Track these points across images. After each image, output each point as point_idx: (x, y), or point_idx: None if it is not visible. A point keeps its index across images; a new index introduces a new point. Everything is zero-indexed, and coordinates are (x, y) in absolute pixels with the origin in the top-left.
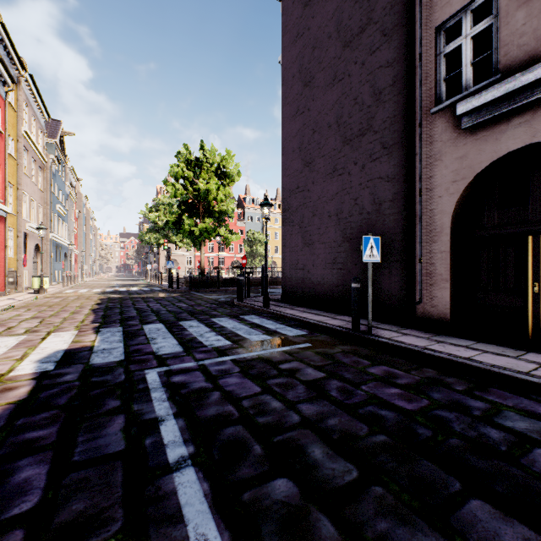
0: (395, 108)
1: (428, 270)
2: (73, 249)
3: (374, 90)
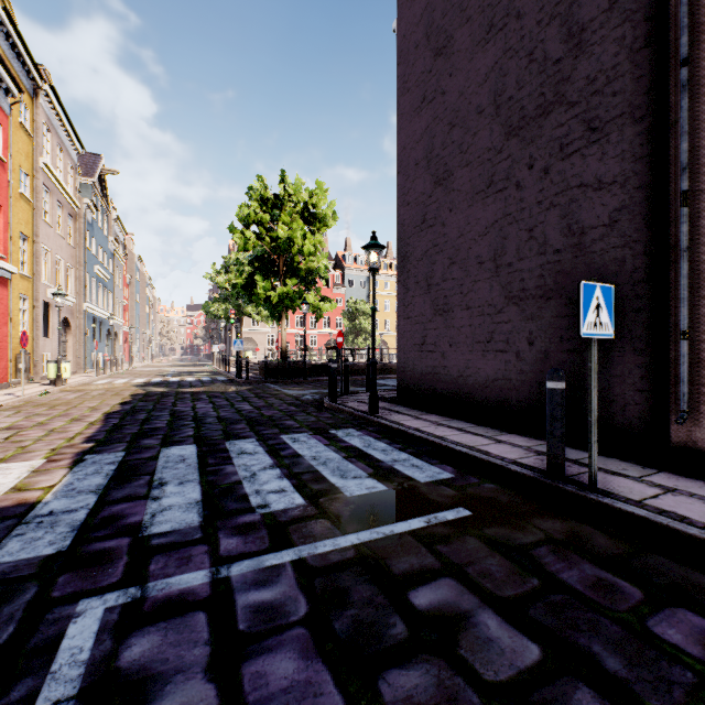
0: (615, 51)
1: (704, 353)
2: (120, 325)
3: (570, 27)
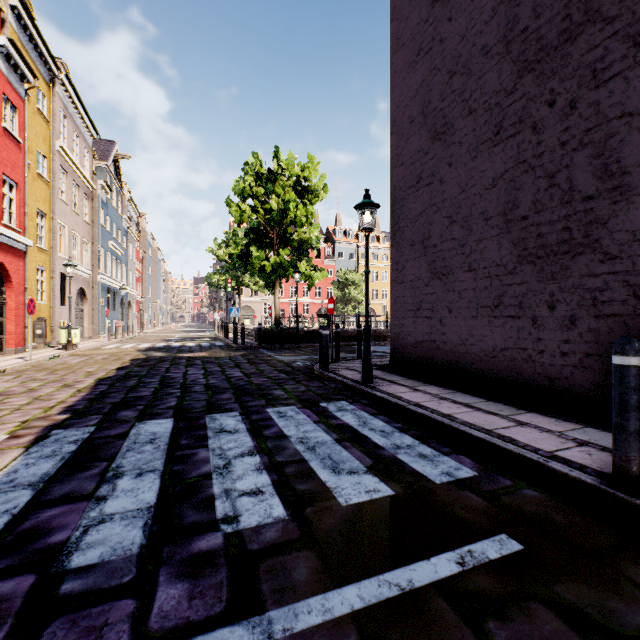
0: None
1: None
2: (133, 295)
3: None
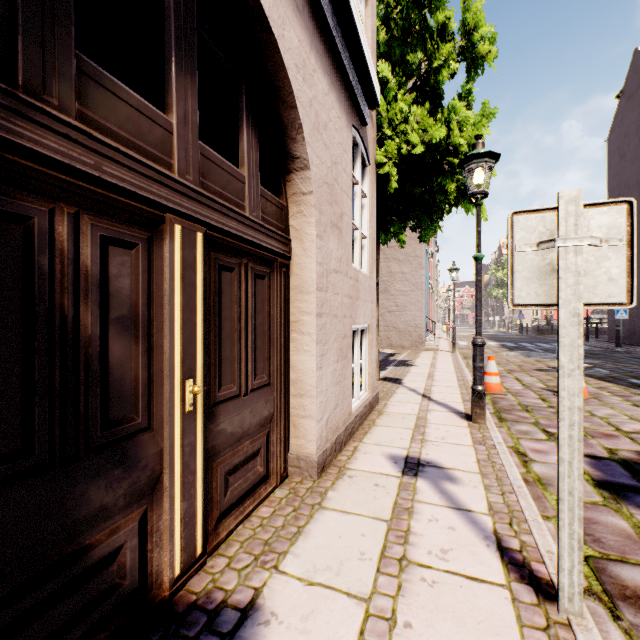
0: None
1: None
2: None
3: None
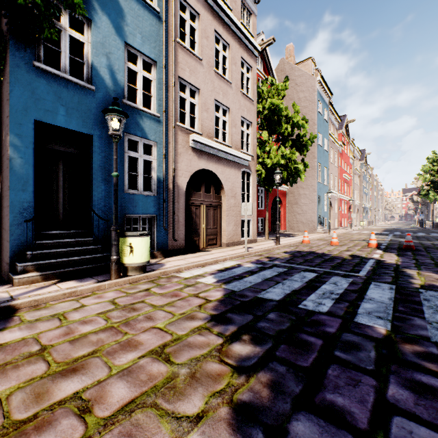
0: None
1: None
2: (369, 208)
3: None
